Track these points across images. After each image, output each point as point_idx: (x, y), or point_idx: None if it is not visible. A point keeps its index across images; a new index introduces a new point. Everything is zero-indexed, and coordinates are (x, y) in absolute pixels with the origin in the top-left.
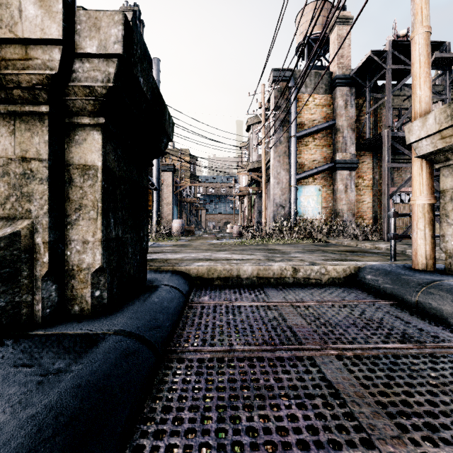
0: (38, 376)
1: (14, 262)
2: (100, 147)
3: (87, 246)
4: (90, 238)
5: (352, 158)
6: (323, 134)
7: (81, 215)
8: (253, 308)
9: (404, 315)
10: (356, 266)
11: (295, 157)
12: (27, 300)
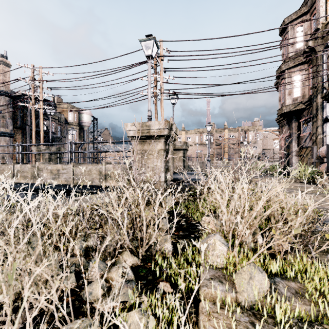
0: None
1: None
2: None
3: None
4: None
5: (11, 132)
6: None
7: None
8: None
9: None
10: None
11: None
12: None
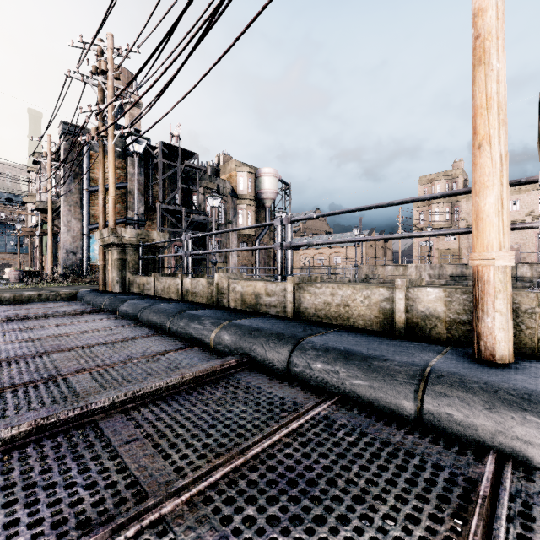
0: None
1: None
2: None
3: None
4: None
5: (141, 217)
6: (118, 192)
7: None
8: (5, 307)
9: (75, 303)
10: (77, 291)
11: (88, 209)
12: None
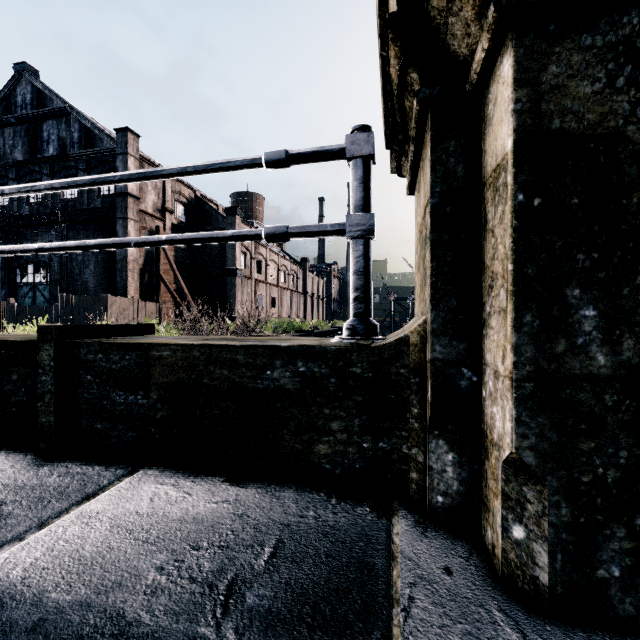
0: (230, 580)
1: (401, 387)
2: (510, 92)
3: (497, 385)
4: (500, 366)
5: None
6: None
7: (492, 302)
8: None
9: None
10: None
11: None
12: (418, 459)
